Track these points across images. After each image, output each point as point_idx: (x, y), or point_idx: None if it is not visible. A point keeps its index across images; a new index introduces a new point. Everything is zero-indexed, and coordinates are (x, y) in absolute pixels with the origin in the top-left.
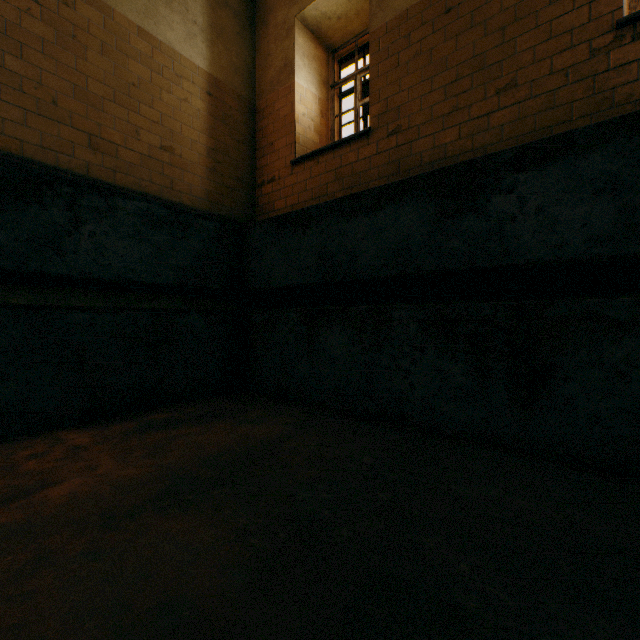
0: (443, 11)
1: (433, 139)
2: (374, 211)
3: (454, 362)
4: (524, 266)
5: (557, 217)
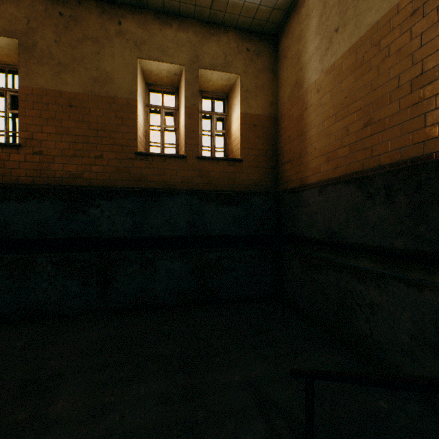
0: (69, 104)
1: (63, 166)
2: (24, 200)
3: (73, 281)
4: (104, 238)
5: (115, 220)
